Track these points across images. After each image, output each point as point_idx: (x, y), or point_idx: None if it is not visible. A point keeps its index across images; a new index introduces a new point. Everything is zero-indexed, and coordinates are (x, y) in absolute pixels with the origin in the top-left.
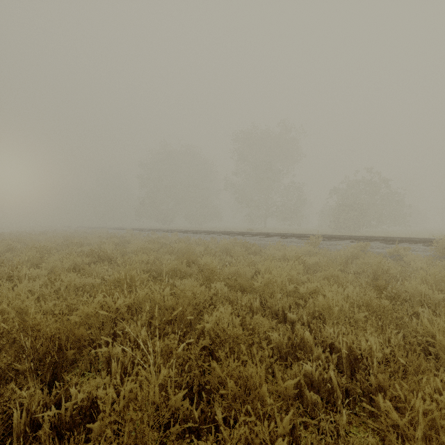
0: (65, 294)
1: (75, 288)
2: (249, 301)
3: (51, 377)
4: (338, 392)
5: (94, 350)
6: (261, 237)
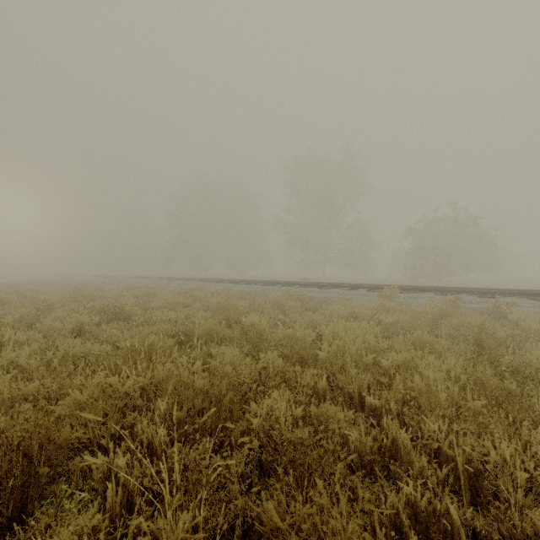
0: (60, 368)
1: (74, 358)
2: (313, 379)
3: (19, 505)
4: (463, 537)
5: (93, 452)
6: (320, 288)
